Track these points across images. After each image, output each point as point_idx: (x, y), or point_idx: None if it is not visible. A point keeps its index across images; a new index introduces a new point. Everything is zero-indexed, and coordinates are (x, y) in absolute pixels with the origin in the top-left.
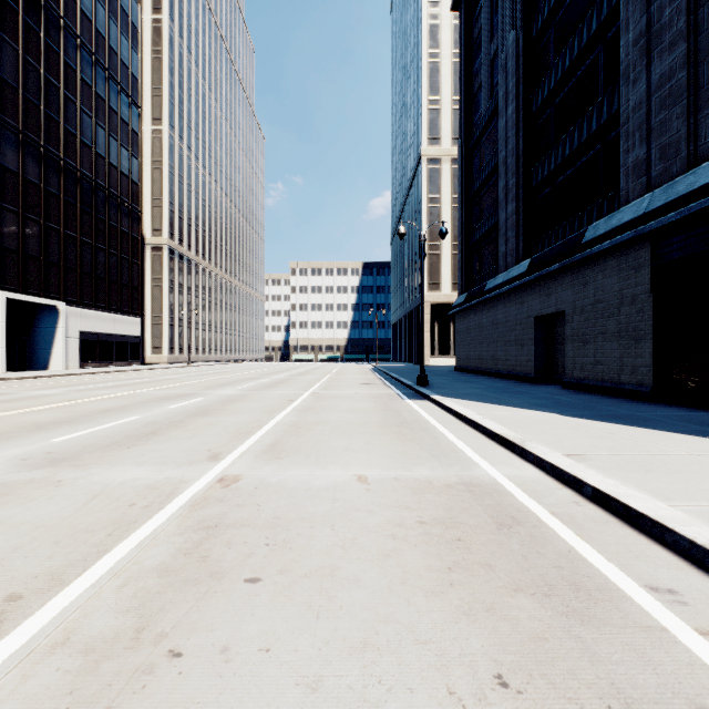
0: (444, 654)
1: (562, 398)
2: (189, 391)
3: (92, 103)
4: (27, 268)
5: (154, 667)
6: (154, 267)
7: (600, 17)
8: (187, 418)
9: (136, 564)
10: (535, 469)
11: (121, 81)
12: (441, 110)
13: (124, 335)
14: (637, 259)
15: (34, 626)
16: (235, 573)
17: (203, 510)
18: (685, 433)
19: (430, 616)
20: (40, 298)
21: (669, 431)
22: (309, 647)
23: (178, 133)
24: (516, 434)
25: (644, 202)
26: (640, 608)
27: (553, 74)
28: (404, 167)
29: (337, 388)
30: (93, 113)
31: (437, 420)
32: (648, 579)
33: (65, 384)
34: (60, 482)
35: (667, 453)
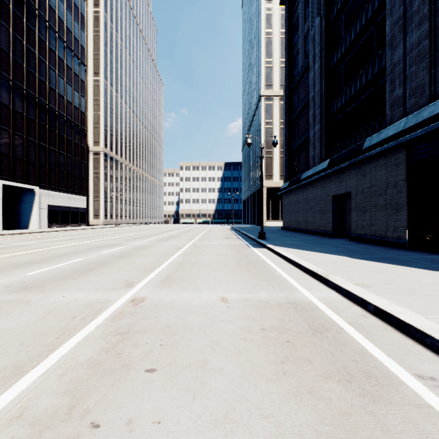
0: (281, 425)
1: (350, 246)
2: (116, 242)
3: (56, 63)
4: (15, 165)
5: (80, 435)
6: (95, 165)
7: (374, 7)
8: (113, 259)
9: (73, 359)
10: (335, 293)
11: (74, 49)
12: (273, 67)
13: (76, 207)
14: (397, 159)
15: (0, 404)
16: (139, 365)
17: (120, 320)
18: (430, 269)
19: (270, 397)
20: (23, 184)
21: (420, 268)
22: (187, 420)
23: (110, 82)
24: (322, 270)
25: (401, 123)
26: (413, 391)
27: (343, 44)
28: (250, 103)
29: (208, 240)
30: (56, 69)
31: (271, 261)
32: (416, 370)
33: (38, 238)
34: (28, 302)
35: (420, 283)
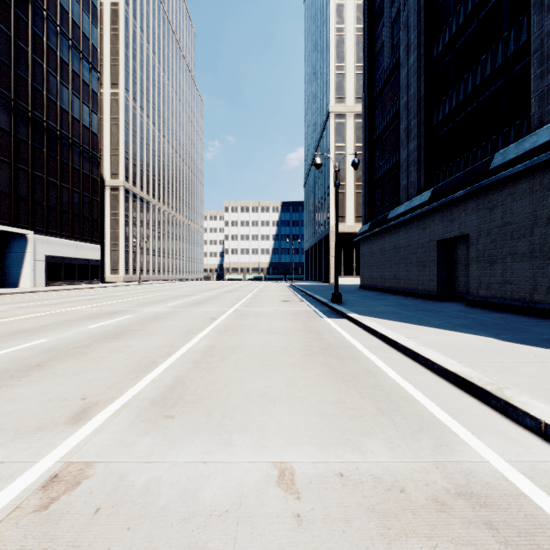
0: None
1: (478, 317)
2: (123, 308)
3: (57, 66)
4: None
5: None
6: (112, 204)
7: None
8: (96, 341)
9: None
10: (547, 445)
11: (82, 50)
12: (346, 74)
13: (85, 258)
14: None
15: None
16: None
17: None
18: None
19: None
20: (10, 227)
21: None
22: None
23: (132, 96)
24: (479, 374)
25: None
26: None
27: (454, 21)
28: (315, 123)
29: (259, 305)
30: (58, 74)
31: (363, 344)
32: None
33: (17, 301)
34: None
35: None
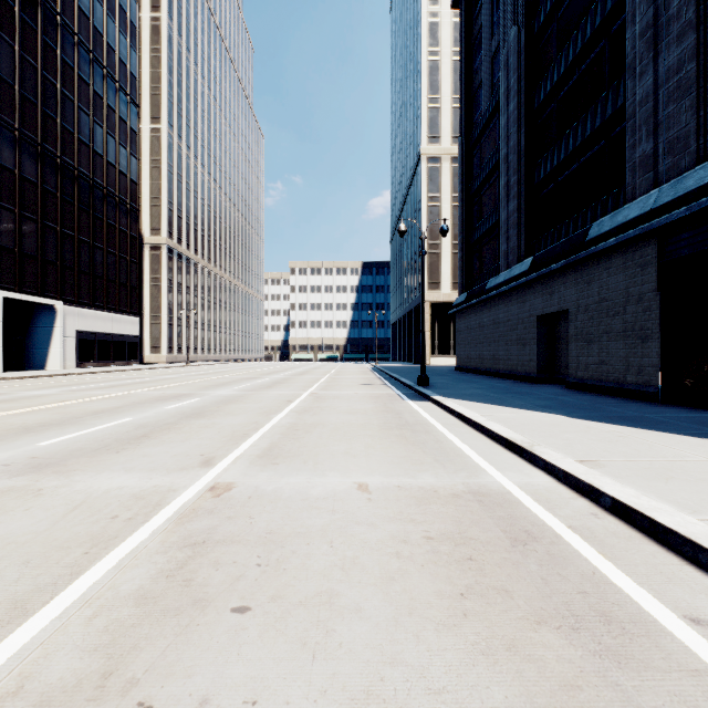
0: (462, 707)
1: (566, 398)
2: (186, 391)
3: (90, 101)
4: (23, 267)
5: None
6: (153, 266)
7: (605, 10)
8: (182, 419)
9: (112, 589)
10: (546, 475)
11: (119, 79)
12: (441, 108)
13: (122, 334)
14: (644, 257)
15: None
16: (221, 600)
17: (191, 523)
18: (700, 437)
19: (443, 656)
20: (37, 297)
21: (683, 434)
22: (303, 698)
23: (177, 132)
24: (524, 438)
25: (651, 197)
26: (683, 646)
27: (556, 70)
28: (404, 166)
29: (336, 388)
30: (91, 111)
31: (439, 422)
32: (687, 609)
33: (61, 385)
34: (40, 491)
35: (685, 459)
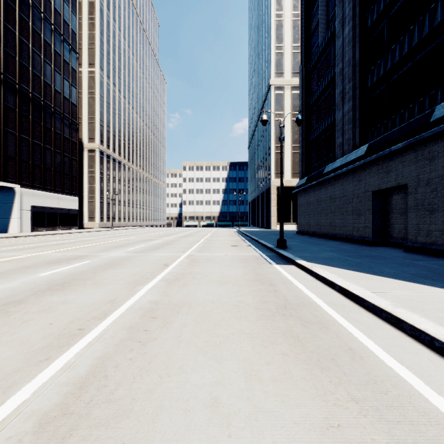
0: None
1: (427, 264)
2: (85, 253)
3: (41, 47)
4: None
5: None
6: (90, 163)
7: None
8: (34, 294)
9: None
10: None
11: (63, 33)
12: (284, 53)
13: (66, 208)
14: None
15: None
16: None
17: None
18: None
19: None
20: None
21: None
22: None
23: (106, 74)
24: None
25: None
26: None
27: None
28: (258, 96)
29: (210, 249)
30: (42, 54)
31: (324, 300)
32: None
33: None
34: None
35: None
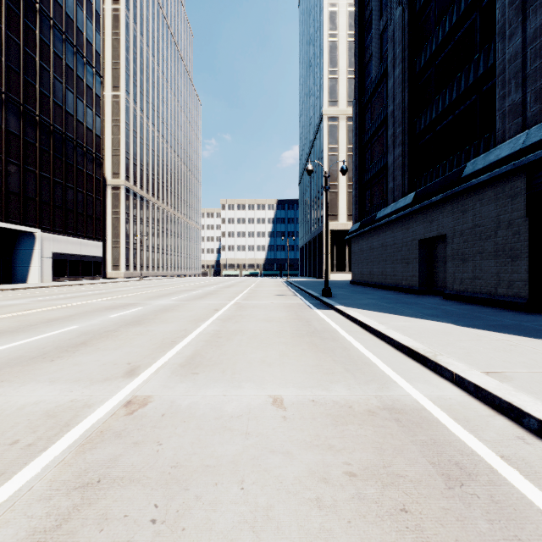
0: None
1: (448, 308)
2: (133, 301)
3: (63, 72)
4: (8, 202)
5: None
6: (114, 202)
7: None
8: (121, 327)
9: None
10: (455, 387)
11: (86, 55)
12: (338, 78)
13: (89, 255)
14: (513, 189)
15: None
16: None
17: (92, 451)
18: None
19: None
20: (19, 226)
21: None
22: None
23: (133, 98)
24: (425, 347)
25: (520, 139)
26: None
27: (434, 40)
28: (309, 125)
29: (256, 298)
30: (63, 80)
31: (344, 329)
32: None
33: (33, 295)
34: None
35: None
